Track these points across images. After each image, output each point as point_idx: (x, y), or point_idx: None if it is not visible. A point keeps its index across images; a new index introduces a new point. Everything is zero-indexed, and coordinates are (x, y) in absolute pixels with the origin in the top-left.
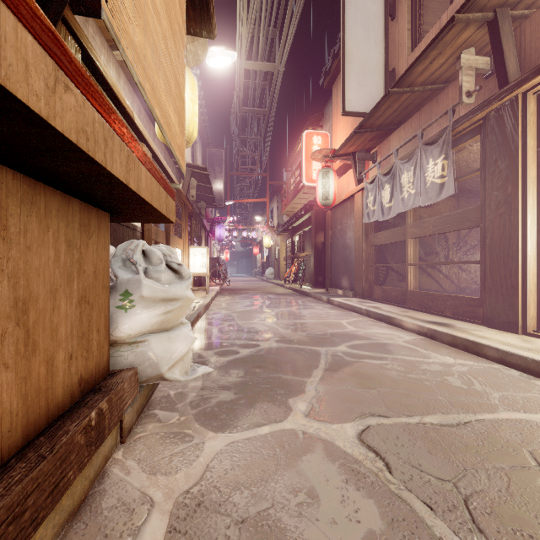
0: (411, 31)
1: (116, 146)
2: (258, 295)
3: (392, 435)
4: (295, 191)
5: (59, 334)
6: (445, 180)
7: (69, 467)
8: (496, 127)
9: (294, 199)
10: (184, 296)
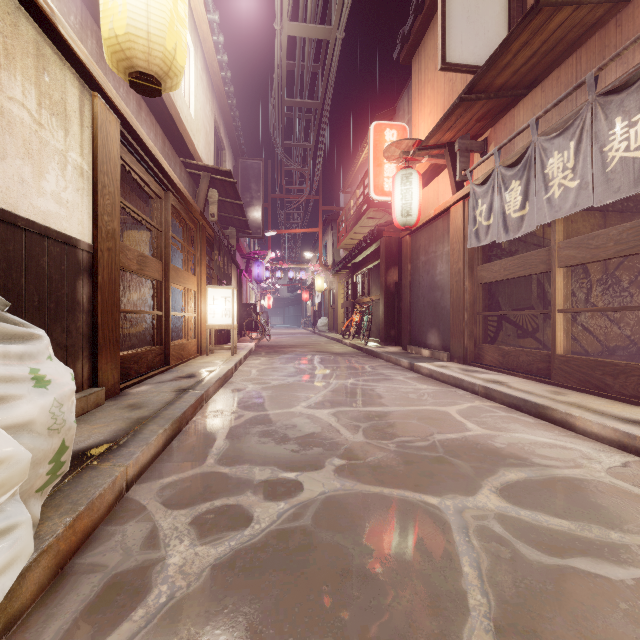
0: None
1: None
2: (307, 356)
3: None
4: (357, 215)
5: None
6: None
7: None
8: None
9: (354, 227)
10: None
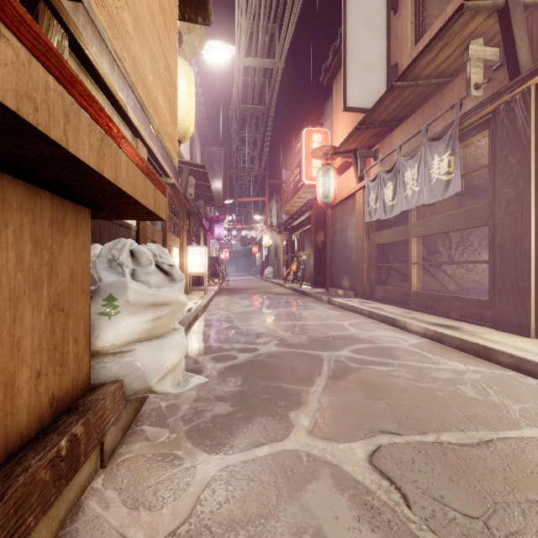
0: (414, 24)
1: (82, 124)
2: (257, 295)
3: (407, 458)
4: (295, 189)
5: (22, 349)
6: (452, 176)
7: (28, 511)
8: (506, 121)
9: (293, 198)
10: (175, 300)
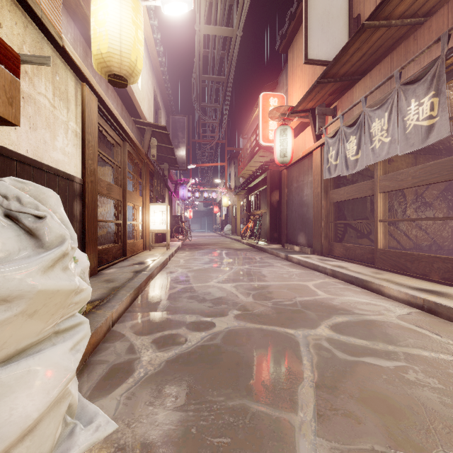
0: None
1: None
2: (217, 251)
3: None
4: (251, 154)
5: None
6: (435, 120)
7: None
8: None
9: (249, 162)
10: (27, 290)
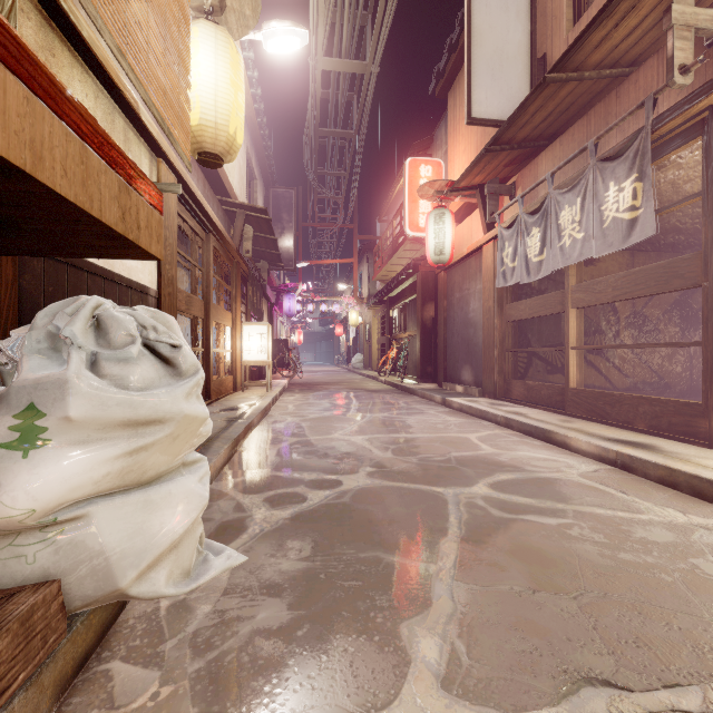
0: None
1: None
2: (342, 393)
3: None
4: (393, 247)
5: None
6: (639, 213)
7: None
8: None
9: (391, 259)
10: (177, 414)
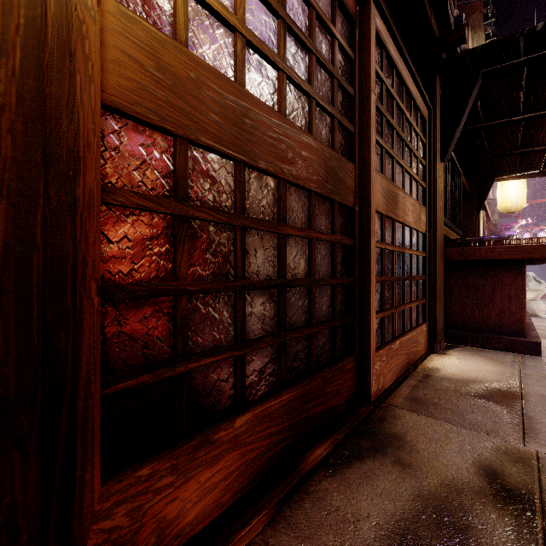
0: None
1: None
2: None
3: None
4: None
5: None
6: None
7: None
8: None
9: None
10: (543, 290)
